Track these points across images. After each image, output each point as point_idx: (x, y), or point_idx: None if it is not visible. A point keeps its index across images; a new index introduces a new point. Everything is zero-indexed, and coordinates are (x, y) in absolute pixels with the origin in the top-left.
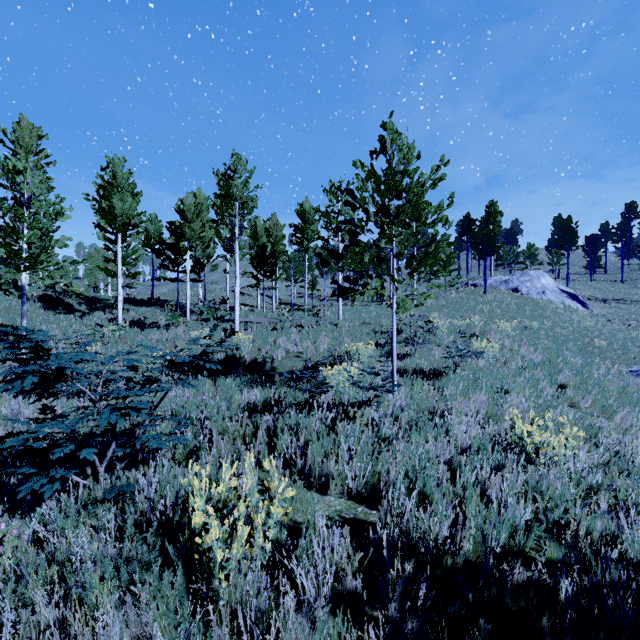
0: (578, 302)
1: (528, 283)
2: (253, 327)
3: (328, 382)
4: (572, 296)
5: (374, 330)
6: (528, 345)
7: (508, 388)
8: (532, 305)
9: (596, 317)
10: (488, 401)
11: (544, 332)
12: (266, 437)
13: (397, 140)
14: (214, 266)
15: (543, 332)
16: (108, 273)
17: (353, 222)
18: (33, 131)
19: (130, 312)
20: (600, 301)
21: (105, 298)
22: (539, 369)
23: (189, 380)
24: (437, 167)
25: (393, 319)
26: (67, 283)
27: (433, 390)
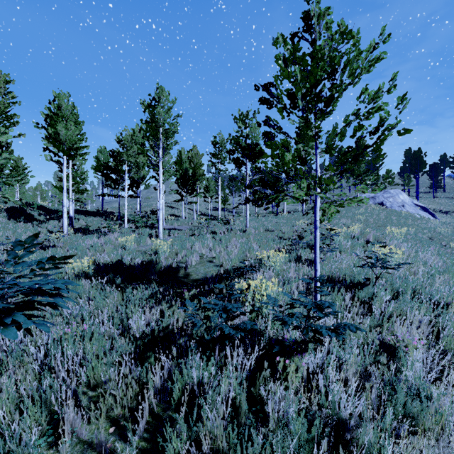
0: (429, 213)
1: (391, 199)
2: (174, 233)
3: (245, 311)
4: (424, 209)
5: (278, 236)
6: (423, 251)
7: (440, 304)
8: (396, 215)
9: (445, 225)
10: (428, 323)
11: (411, 237)
12: (157, 400)
13: (325, 15)
14: (147, 185)
15: (410, 237)
16: (61, 190)
17: (270, 119)
18: (1, 76)
19: (80, 221)
20: (443, 213)
21: (60, 210)
22: (447, 276)
23: (104, 286)
24: (373, 46)
25: (316, 228)
26: (3, 194)
27: (353, 303)
